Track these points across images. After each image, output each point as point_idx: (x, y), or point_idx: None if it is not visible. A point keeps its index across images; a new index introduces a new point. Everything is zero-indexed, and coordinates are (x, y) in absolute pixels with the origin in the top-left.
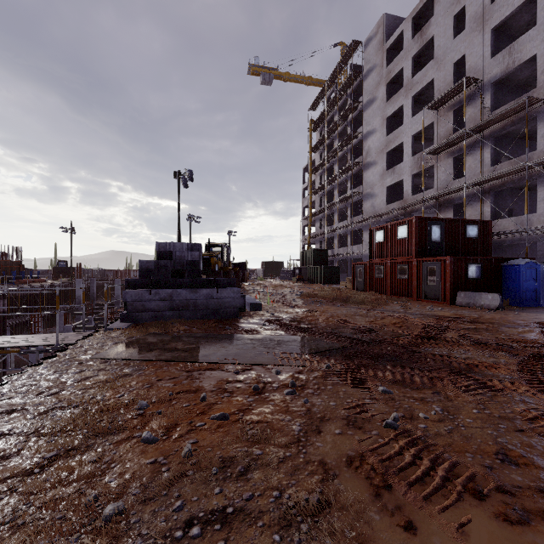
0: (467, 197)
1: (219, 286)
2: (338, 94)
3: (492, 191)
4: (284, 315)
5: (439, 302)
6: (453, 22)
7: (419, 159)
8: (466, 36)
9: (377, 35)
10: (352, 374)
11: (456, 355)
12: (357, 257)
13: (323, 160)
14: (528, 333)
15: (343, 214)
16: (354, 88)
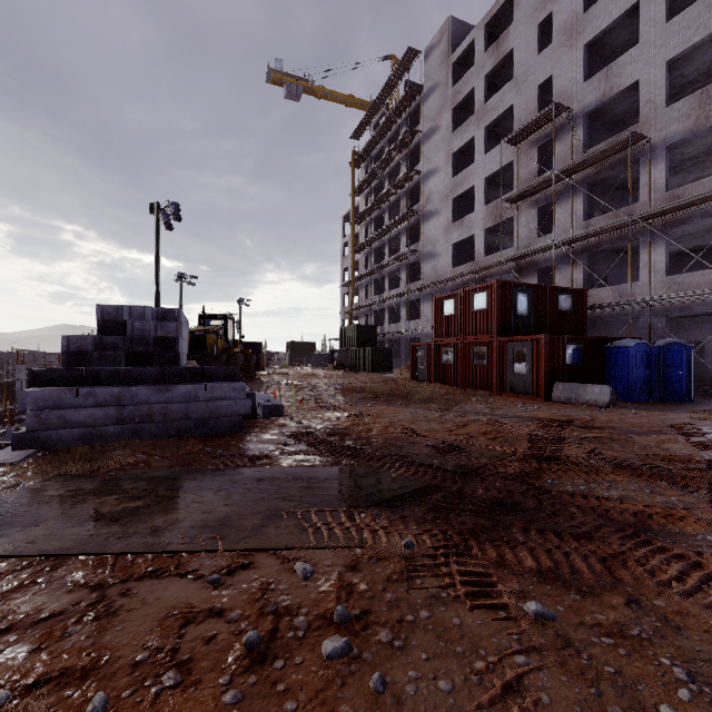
0: (555, 260)
1: (211, 379)
2: (390, 119)
3: (585, 253)
4: (318, 425)
5: (529, 397)
6: (537, 33)
7: (494, 209)
8: (553, 51)
9: (441, 43)
10: (459, 562)
11: (602, 493)
12: (414, 336)
13: (370, 206)
14: (670, 444)
15: (396, 280)
16: (411, 113)
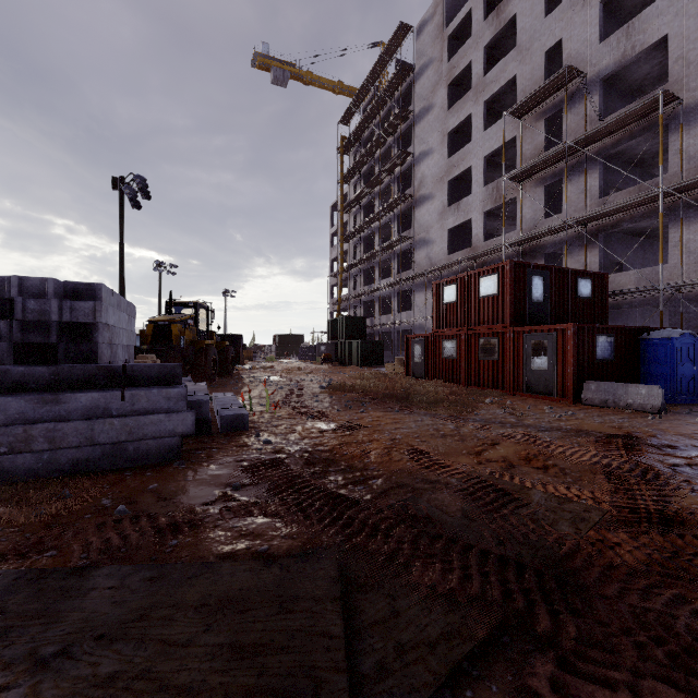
0: (565, 243)
1: (137, 382)
2: (380, 100)
3: (601, 234)
4: (293, 445)
5: (552, 398)
6: None
7: (495, 189)
8: (563, 12)
9: (435, 17)
10: None
11: None
12: (406, 328)
13: (359, 192)
14: None
15: (386, 270)
16: (402, 93)
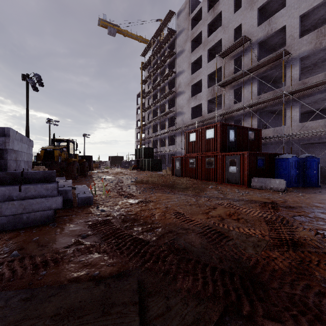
0: (243, 115)
1: (29, 181)
2: (160, 46)
3: (258, 111)
4: (116, 212)
5: (238, 185)
6: (234, 3)
7: (212, 90)
8: (242, 12)
9: (185, 9)
10: None
11: None
12: (172, 153)
13: (150, 89)
14: None
15: (163, 126)
16: (170, 43)
